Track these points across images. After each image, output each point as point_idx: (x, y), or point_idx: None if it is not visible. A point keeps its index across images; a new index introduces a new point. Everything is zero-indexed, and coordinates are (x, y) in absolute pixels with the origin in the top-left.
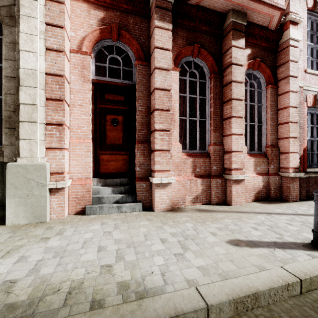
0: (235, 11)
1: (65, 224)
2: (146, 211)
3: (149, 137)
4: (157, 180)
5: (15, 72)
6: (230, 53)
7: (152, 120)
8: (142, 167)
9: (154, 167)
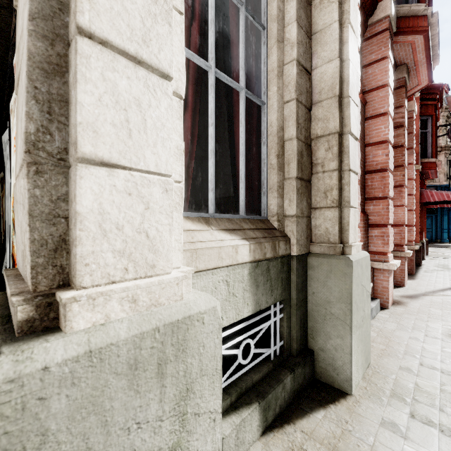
0: (407, 67)
1: (395, 356)
2: (384, 310)
3: (364, 205)
4: (397, 265)
5: (305, 57)
6: (401, 112)
7: (375, 183)
8: (365, 248)
9: (389, 247)
